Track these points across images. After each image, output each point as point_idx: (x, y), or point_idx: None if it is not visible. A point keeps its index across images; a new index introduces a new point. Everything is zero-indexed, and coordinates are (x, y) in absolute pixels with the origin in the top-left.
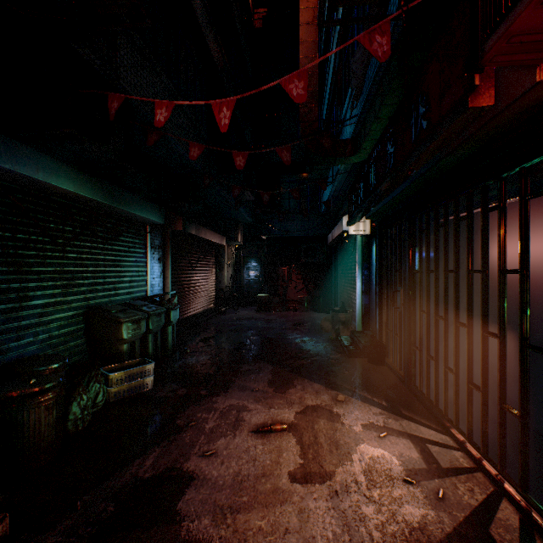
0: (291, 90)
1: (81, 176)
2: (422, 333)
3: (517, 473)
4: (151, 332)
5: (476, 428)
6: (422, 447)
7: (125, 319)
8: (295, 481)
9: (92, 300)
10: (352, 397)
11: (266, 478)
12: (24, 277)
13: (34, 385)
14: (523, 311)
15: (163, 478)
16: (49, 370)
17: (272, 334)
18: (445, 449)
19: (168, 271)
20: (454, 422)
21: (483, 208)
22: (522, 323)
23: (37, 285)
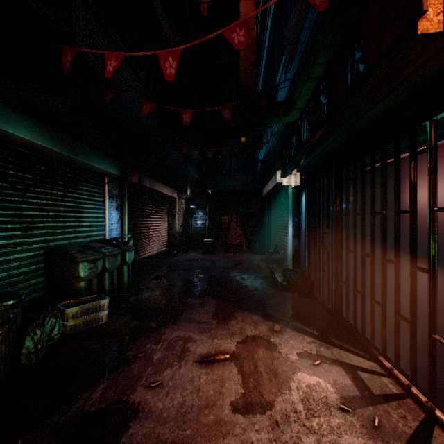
0: (233, 39)
1: (38, 126)
2: (348, 270)
3: None
4: (107, 270)
5: (400, 355)
6: (354, 374)
7: (82, 259)
8: (237, 412)
9: (53, 242)
10: (287, 327)
11: (209, 410)
12: None
13: None
14: None
15: (108, 411)
16: (4, 306)
17: (216, 272)
18: (375, 375)
19: (125, 218)
20: (381, 350)
21: (411, 152)
22: None
23: None
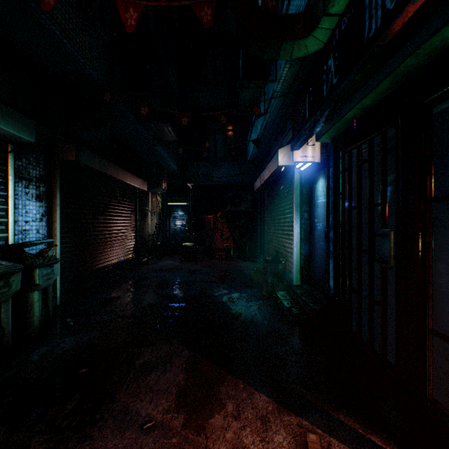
0: None
1: None
2: None
3: None
4: None
5: None
6: None
7: None
8: None
9: None
10: (332, 436)
11: None
12: None
13: None
14: None
15: None
16: None
17: (195, 290)
18: None
19: (55, 214)
20: None
21: None
22: None
23: None
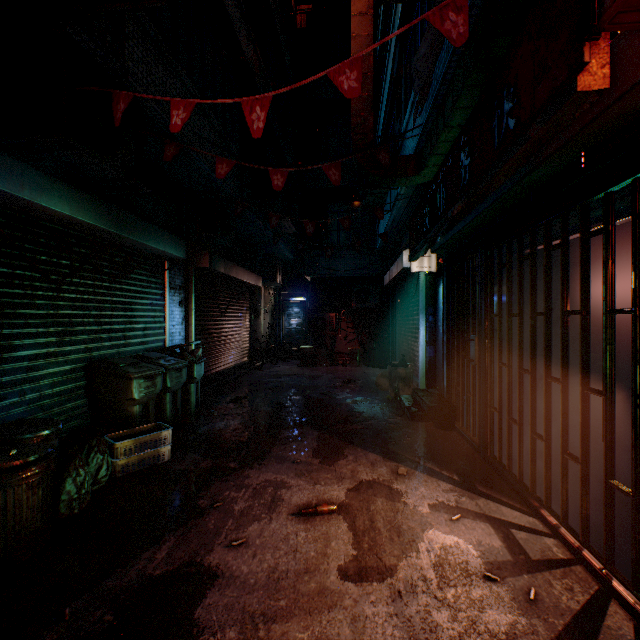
0: (341, 83)
1: (79, 196)
2: (501, 391)
3: (626, 566)
4: (169, 390)
5: (571, 509)
6: (506, 533)
7: (136, 374)
8: (347, 579)
9: (96, 352)
10: (416, 470)
11: (310, 575)
12: (6, 321)
13: (13, 458)
14: (638, 362)
15: (178, 575)
16: (37, 438)
17: (318, 393)
18: (534, 535)
19: (191, 317)
20: (544, 502)
21: (583, 232)
22: (636, 377)
23: (24, 332)
